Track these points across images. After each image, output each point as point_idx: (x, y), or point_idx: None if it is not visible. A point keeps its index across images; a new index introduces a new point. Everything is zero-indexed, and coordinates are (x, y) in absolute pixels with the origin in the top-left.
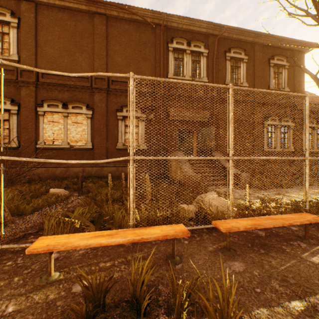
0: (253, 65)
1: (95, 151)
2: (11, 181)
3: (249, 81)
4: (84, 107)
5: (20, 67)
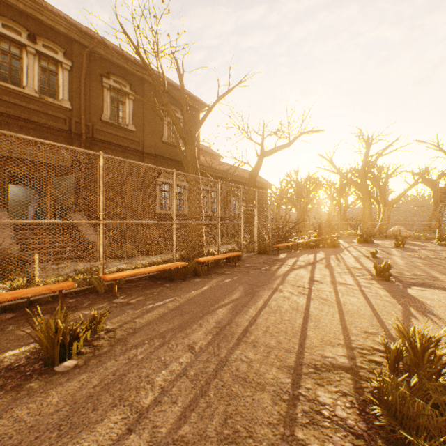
0: (143, 106)
1: None
2: None
3: (138, 125)
4: None
5: None
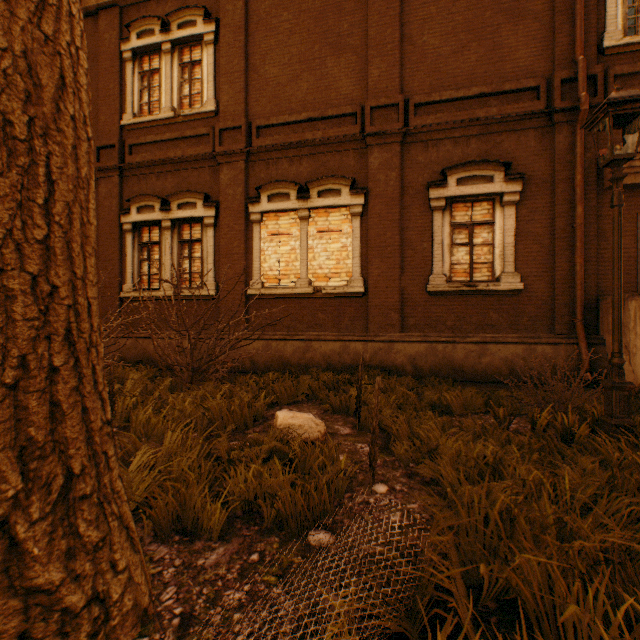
0: None
1: (372, 301)
2: (199, 372)
3: None
4: (346, 190)
5: (218, 124)
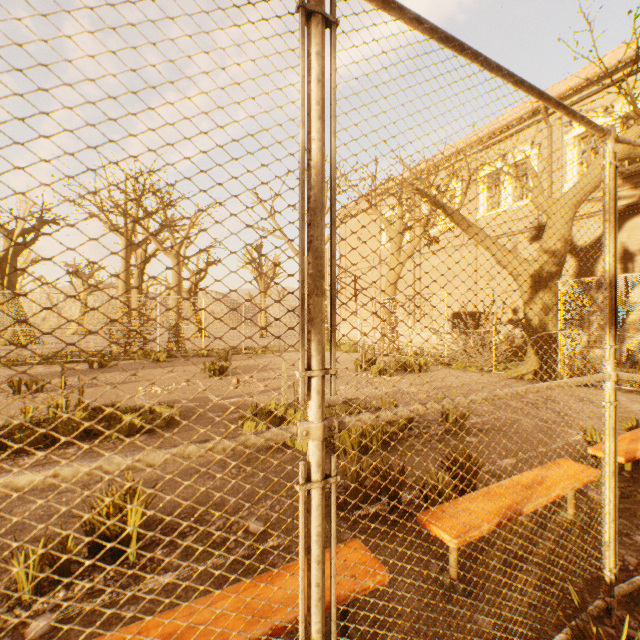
0: None
1: None
2: None
3: None
4: None
5: None
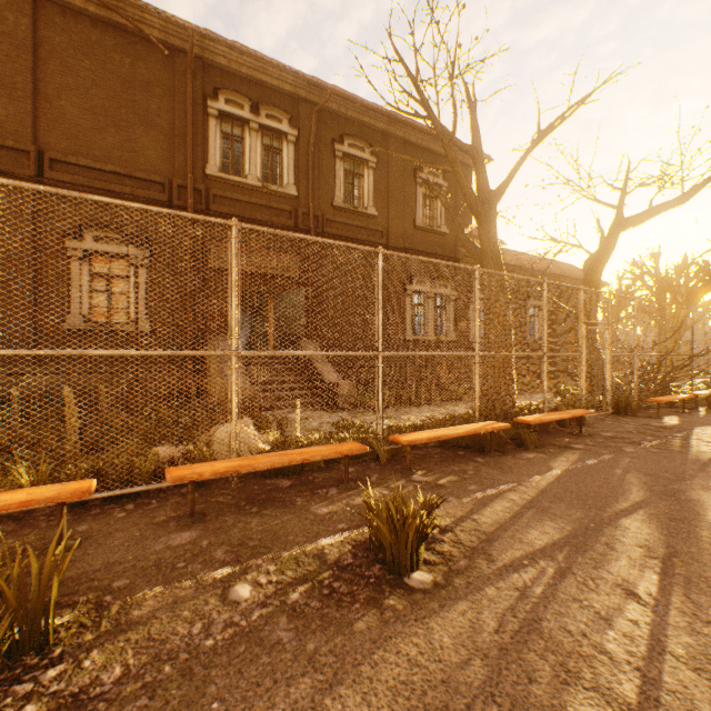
0: (387, 176)
1: None
2: None
3: (380, 206)
4: None
5: None
